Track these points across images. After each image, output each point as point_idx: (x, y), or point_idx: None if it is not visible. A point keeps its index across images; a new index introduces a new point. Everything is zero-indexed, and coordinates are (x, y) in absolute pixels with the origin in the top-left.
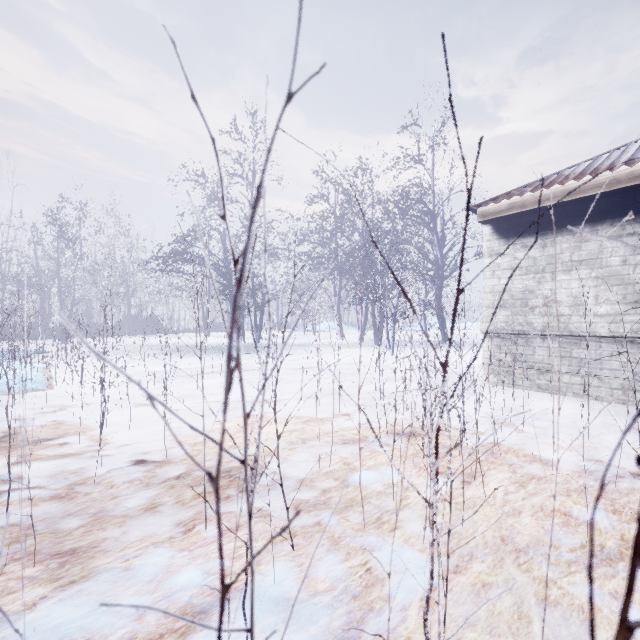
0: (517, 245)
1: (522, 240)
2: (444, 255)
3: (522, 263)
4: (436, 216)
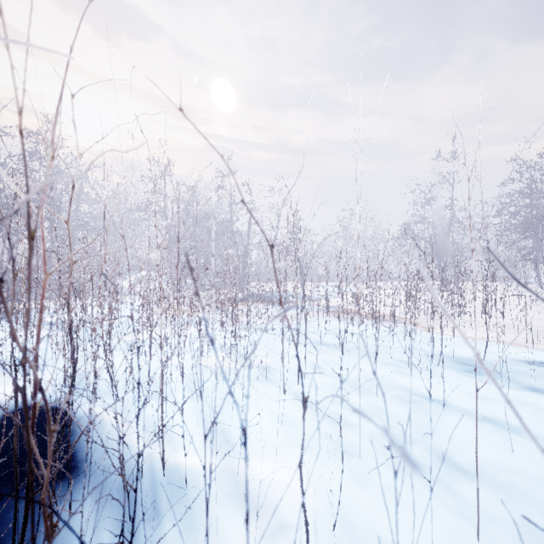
0: None
1: None
2: None
3: None
4: None
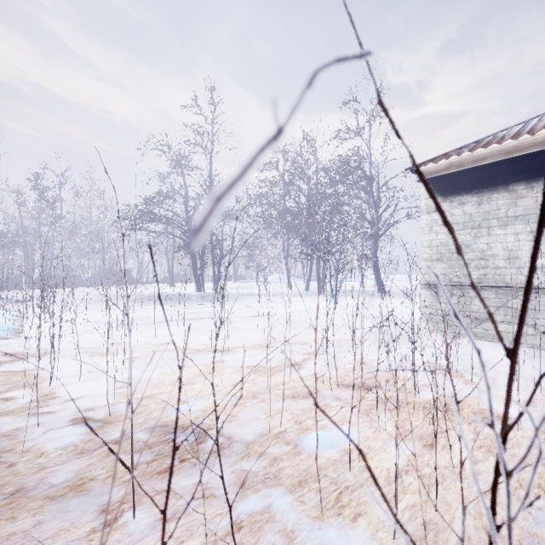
0: (454, 202)
1: (459, 198)
2: (379, 215)
3: (459, 219)
4: (372, 181)
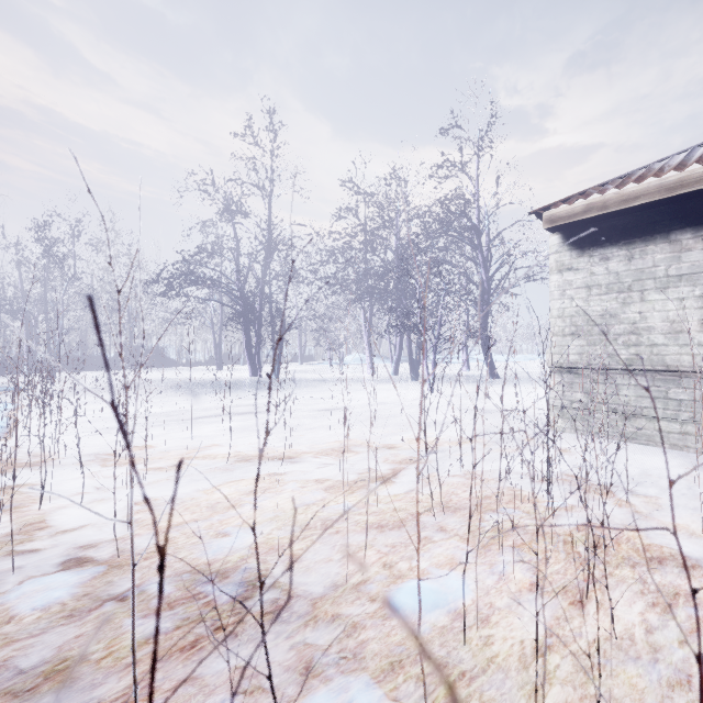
0: (595, 257)
1: (601, 251)
2: (490, 277)
3: (601, 280)
4: (481, 232)
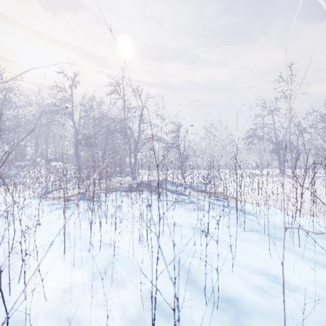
0: None
1: None
2: None
3: None
4: None
